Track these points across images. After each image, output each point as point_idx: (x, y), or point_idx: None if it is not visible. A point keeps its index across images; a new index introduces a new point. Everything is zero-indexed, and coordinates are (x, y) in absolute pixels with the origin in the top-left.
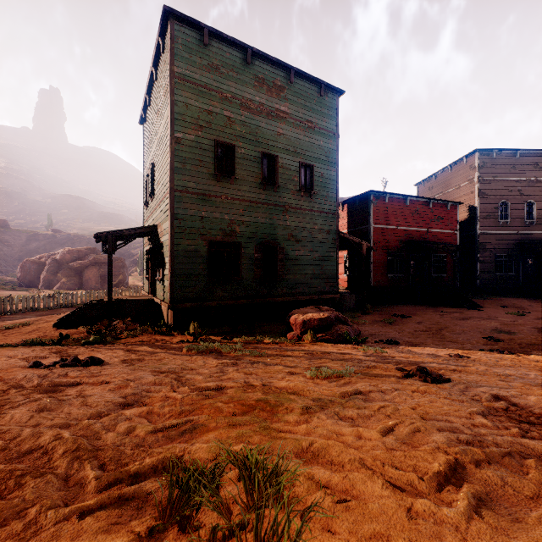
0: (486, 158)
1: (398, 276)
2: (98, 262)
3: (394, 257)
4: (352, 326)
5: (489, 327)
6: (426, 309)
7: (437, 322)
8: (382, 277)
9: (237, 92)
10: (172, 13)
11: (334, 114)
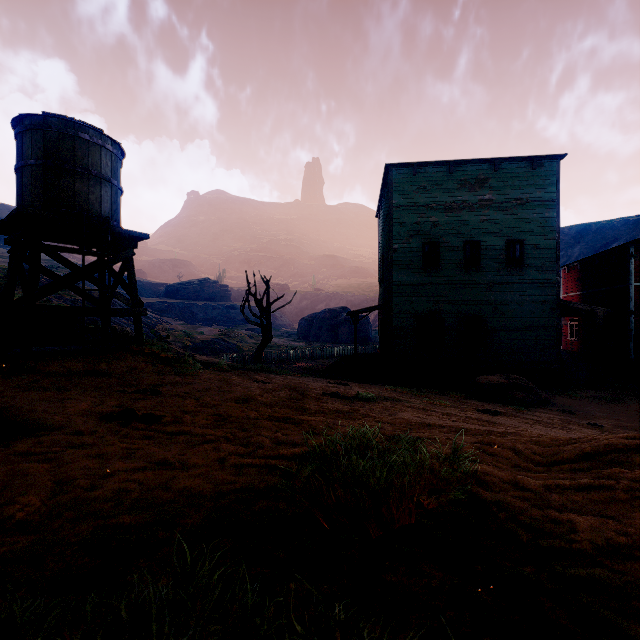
0: None
1: None
2: (348, 320)
3: None
4: (540, 395)
5: None
6: None
7: None
8: None
9: (441, 200)
10: (390, 165)
11: (552, 181)
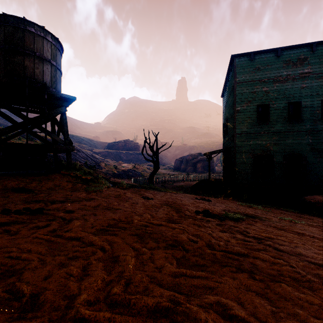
0: None
1: None
2: (202, 160)
3: None
4: None
5: None
6: None
7: None
8: None
9: (271, 75)
10: (235, 56)
11: None
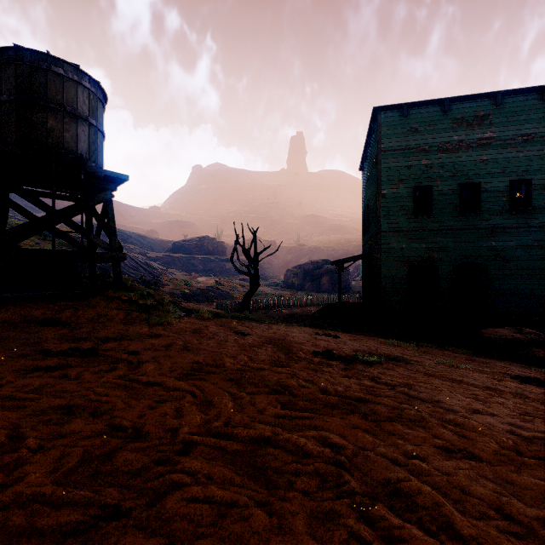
0: None
1: None
2: (330, 271)
3: None
4: None
5: None
6: None
7: None
8: None
9: (434, 141)
10: (379, 108)
11: None
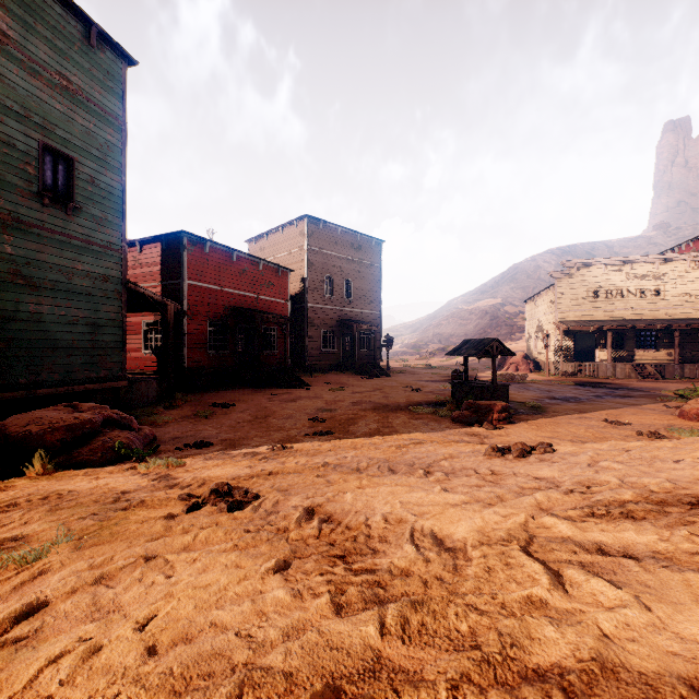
0: (315, 227)
1: (223, 353)
2: None
3: (217, 327)
4: (142, 430)
5: (315, 406)
6: (255, 393)
7: (265, 407)
8: (201, 354)
9: None
10: None
11: (117, 89)
